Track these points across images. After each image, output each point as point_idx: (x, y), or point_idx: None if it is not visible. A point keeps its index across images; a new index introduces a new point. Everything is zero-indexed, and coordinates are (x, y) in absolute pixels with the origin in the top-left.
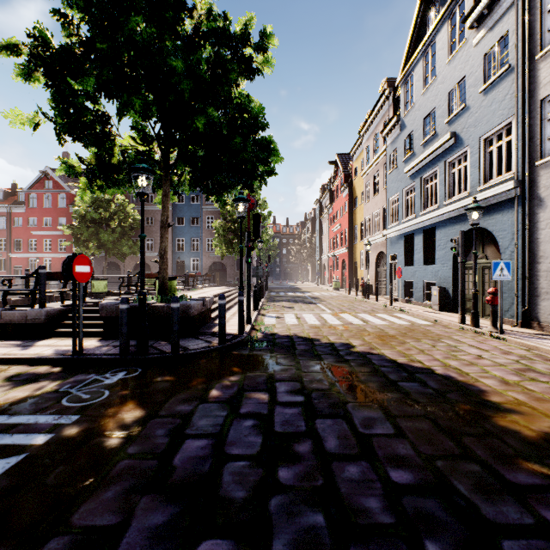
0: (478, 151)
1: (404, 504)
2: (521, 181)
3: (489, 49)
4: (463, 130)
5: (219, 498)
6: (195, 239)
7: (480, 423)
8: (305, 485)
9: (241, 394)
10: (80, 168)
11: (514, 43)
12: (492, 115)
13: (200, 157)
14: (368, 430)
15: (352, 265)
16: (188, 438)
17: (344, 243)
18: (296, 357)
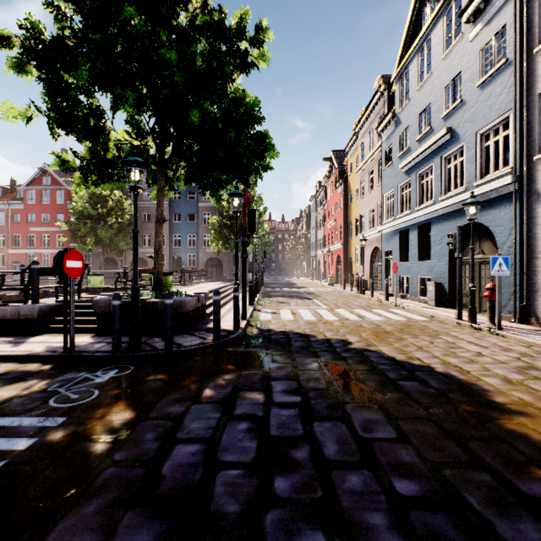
0: (474, 146)
1: (411, 520)
2: (518, 176)
3: (486, 43)
4: (459, 125)
5: (210, 513)
6: (192, 235)
7: (487, 426)
8: (303, 498)
9: (236, 394)
10: (74, 162)
11: (511, 37)
12: (489, 110)
13: (195, 152)
14: (369, 434)
15: (347, 261)
16: (179, 443)
17: (339, 239)
18: (293, 354)
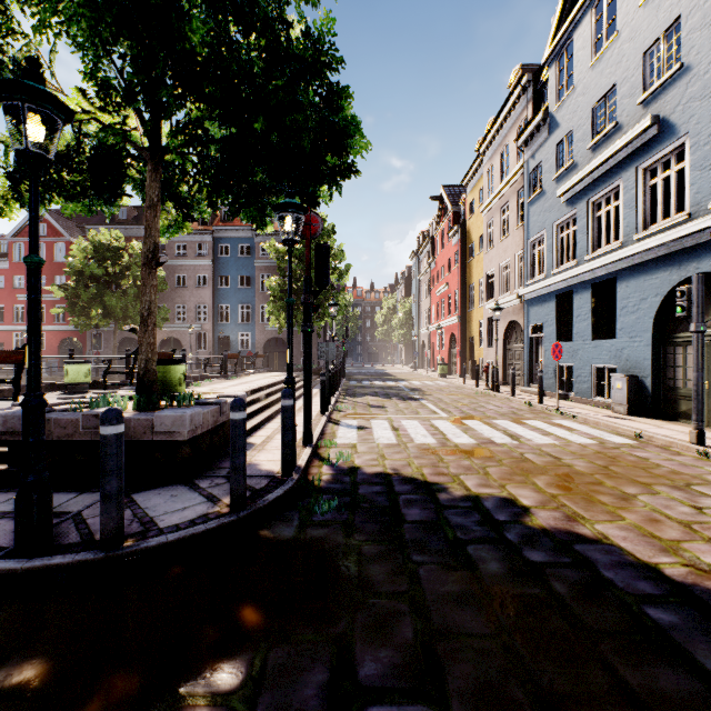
0: (710, 139)
1: None
2: None
3: None
4: (676, 108)
5: None
6: (245, 305)
7: None
8: None
9: None
10: None
11: None
12: None
13: (220, 141)
14: None
15: (466, 342)
16: None
17: (453, 311)
18: (408, 552)
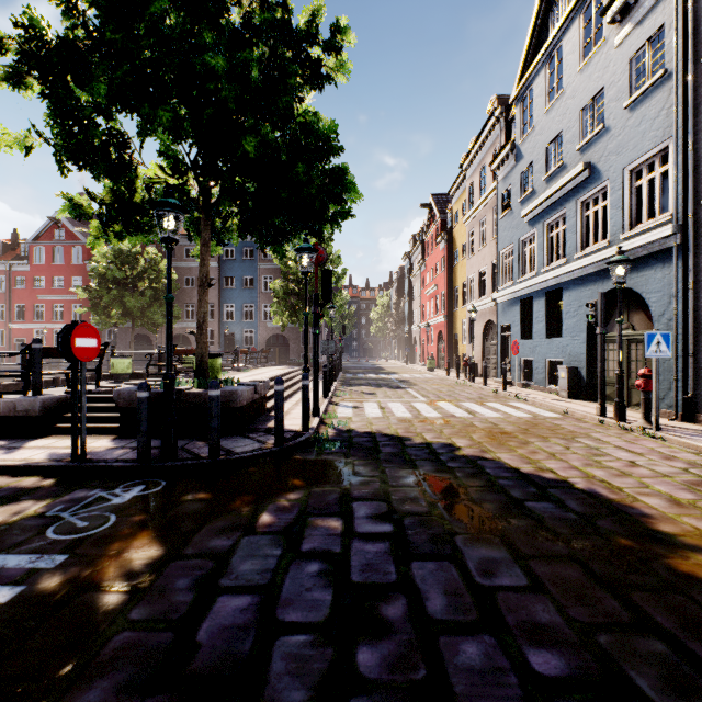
0: (621, 186)
1: None
2: (681, 225)
3: (637, 50)
4: (601, 158)
5: None
6: (248, 304)
7: (653, 568)
8: (399, 680)
9: (304, 521)
10: (90, 207)
11: (672, 40)
12: (642, 138)
13: (252, 194)
14: (489, 581)
15: (452, 339)
16: (223, 594)
17: (440, 310)
18: (381, 463)
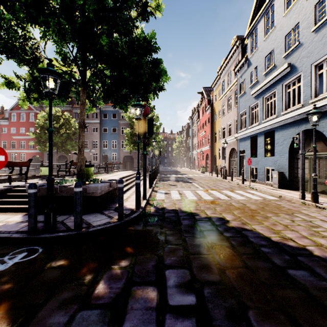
0: (310, 74)
1: None
2: None
3: None
4: (297, 60)
5: None
6: (114, 141)
7: None
8: None
9: (128, 291)
10: (18, 83)
11: None
12: (323, 46)
13: (109, 77)
14: None
15: (213, 157)
16: None
17: (207, 143)
18: (182, 233)
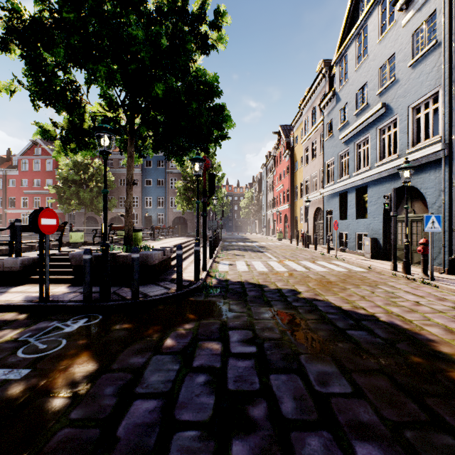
0: (406, 118)
1: None
2: (447, 144)
3: (417, 27)
4: (393, 100)
5: None
6: (161, 197)
7: (439, 379)
8: None
9: (195, 344)
10: (54, 132)
11: (441, 20)
12: (420, 86)
13: (162, 123)
14: (324, 389)
15: (293, 219)
16: (137, 399)
17: (286, 200)
18: (248, 303)
